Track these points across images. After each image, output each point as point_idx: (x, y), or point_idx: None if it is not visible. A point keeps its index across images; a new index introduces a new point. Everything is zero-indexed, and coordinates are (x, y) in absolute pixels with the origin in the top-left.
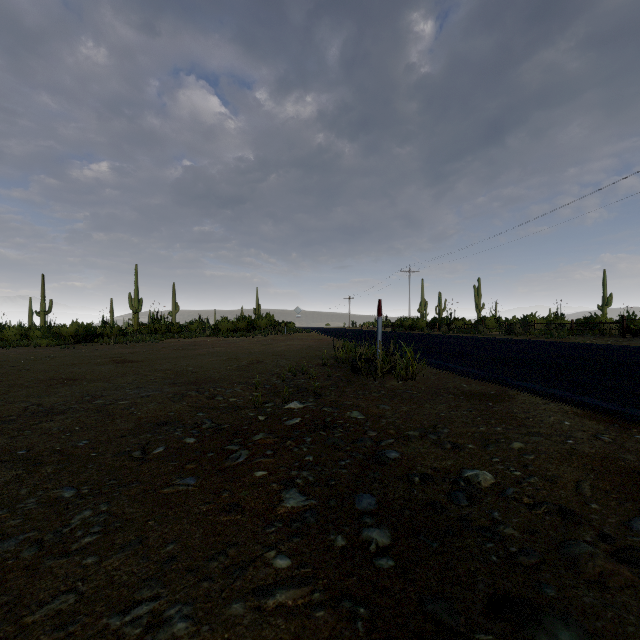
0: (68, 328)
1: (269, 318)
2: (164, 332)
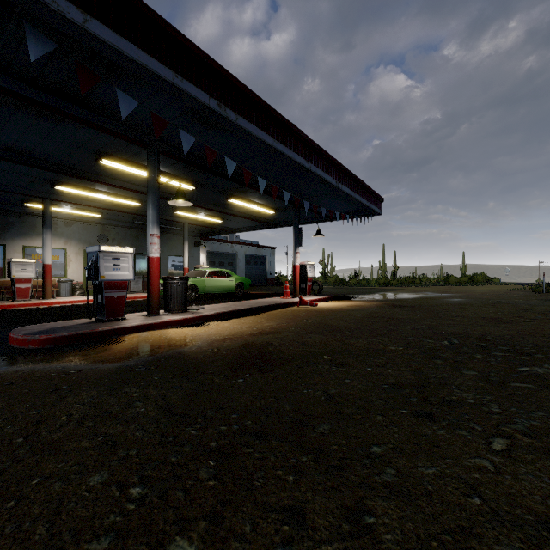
0: (381, 280)
1: (484, 275)
2: (410, 283)
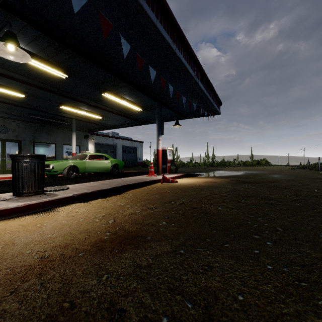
0: (208, 163)
1: (265, 160)
2: (224, 165)
